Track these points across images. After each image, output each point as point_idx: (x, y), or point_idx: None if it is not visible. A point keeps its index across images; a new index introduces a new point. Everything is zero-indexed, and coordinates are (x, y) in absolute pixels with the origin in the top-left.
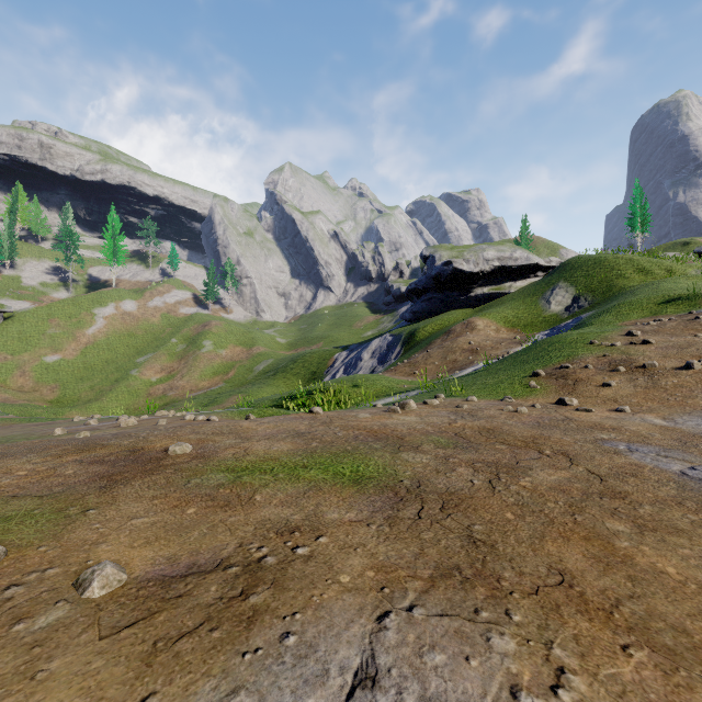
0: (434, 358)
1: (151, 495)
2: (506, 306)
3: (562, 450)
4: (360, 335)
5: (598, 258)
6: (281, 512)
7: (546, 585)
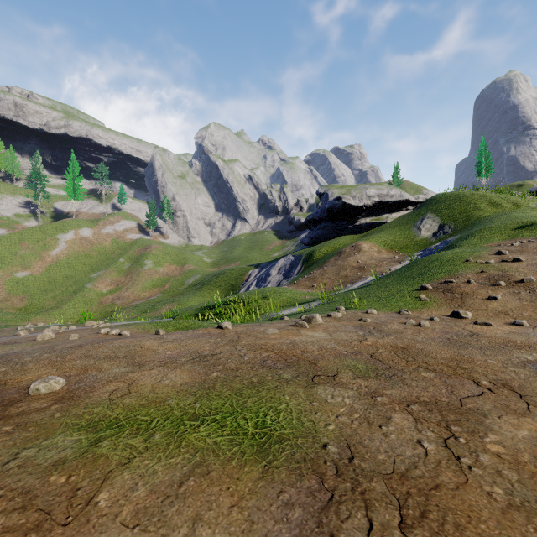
0: (329, 273)
1: None
2: (385, 232)
3: (499, 379)
4: (269, 255)
5: (458, 194)
6: None
7: None
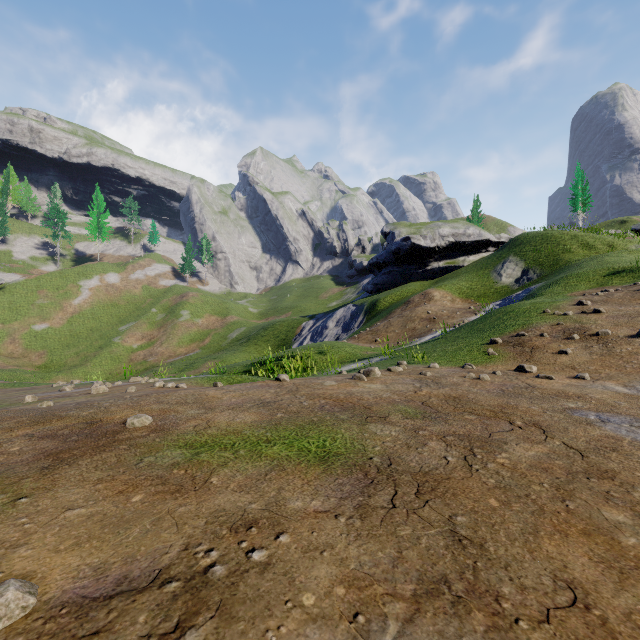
0: (395, 326)
1: (97, 477)
2: (460, 278)
3: (533, 420)
4: (325, 305)
5: (545, 234)
6: (238, 500)
7: (557, 606)
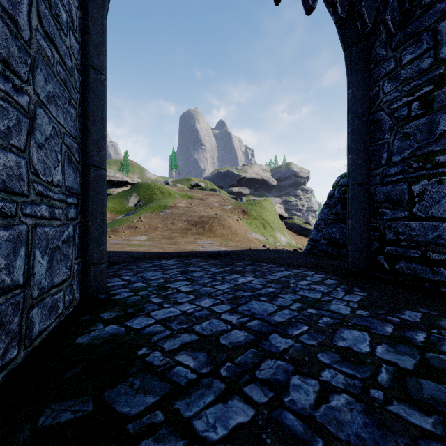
0: None
1: None
2: (109, 201)
3: None
4: None
5: (149, 185)
6: None
7: None
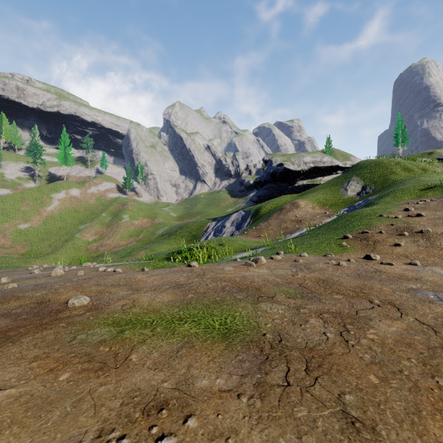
0: (273, 226)
1: (34, 355)
2: (318, 192)
3: (387, 299)
4: (224, 211)
5: (377, 161)
6: (152, 378)
7: None
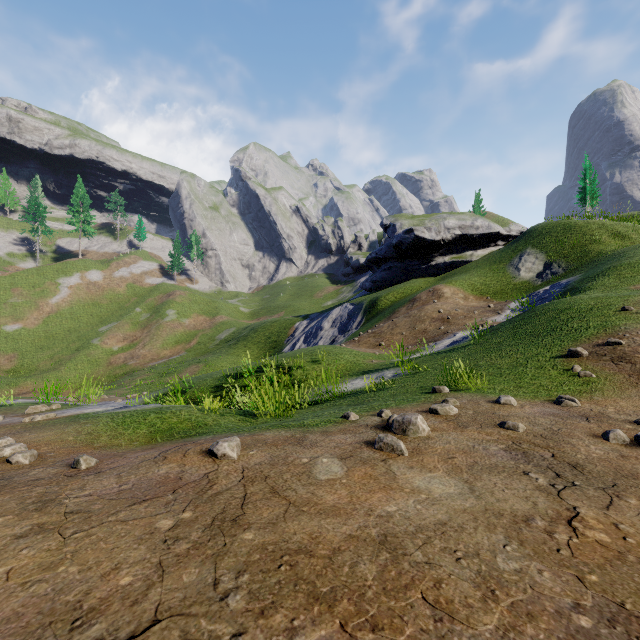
0: (401, 327)
1: None
2: (471, 273)
3: None
4: (320, 304)
5: (567, 223)
6: None
7: None
